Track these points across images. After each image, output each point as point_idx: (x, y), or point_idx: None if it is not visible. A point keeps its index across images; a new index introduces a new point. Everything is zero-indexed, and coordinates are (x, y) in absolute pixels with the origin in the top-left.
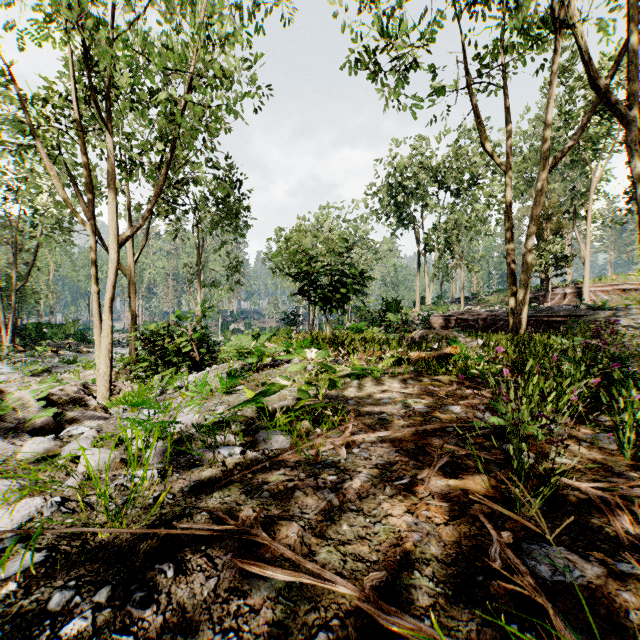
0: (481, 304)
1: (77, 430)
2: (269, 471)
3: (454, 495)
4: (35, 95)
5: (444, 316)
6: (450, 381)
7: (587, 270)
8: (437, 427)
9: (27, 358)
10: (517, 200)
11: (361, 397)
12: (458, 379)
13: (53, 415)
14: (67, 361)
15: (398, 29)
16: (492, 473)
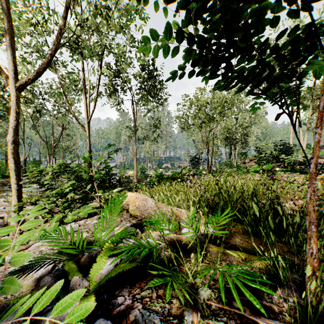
0: None
1: None
2: None
3: None
4: None
5: None
6: None
7: None
8: None
9: (53, 182)
10: None
11: None
12: None
13: None
14: None
15: None
16: None
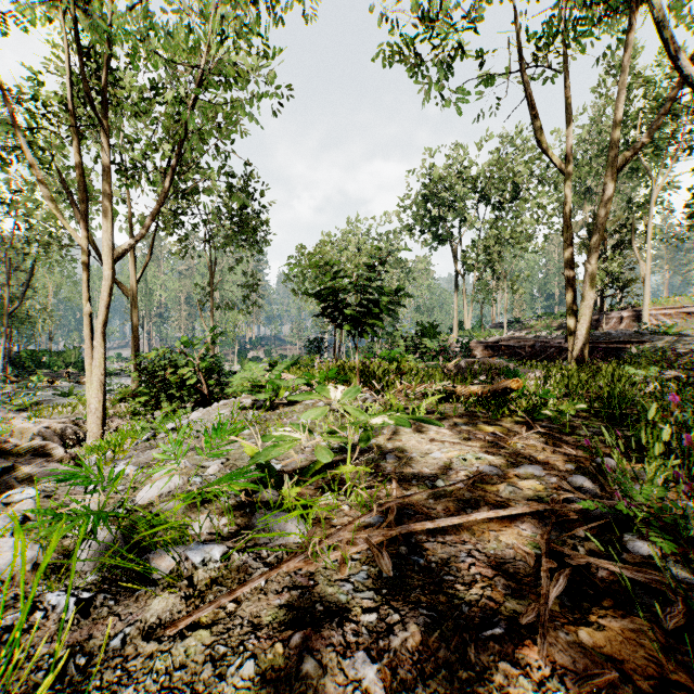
0: (525, 329)
1: (21, 494)
2: (264, 597)
3: (606, 681)
4: (18, 87)
5: (486, 343)
6: (513, 424)
7: (647, 291)
8: (528, 511)
9: (19, 390)
10: None
11: (402, 449)
12: (522, 421)
13: (0, 470)
14: (62, 393)
15: (437, 12)
16: (646, 611)
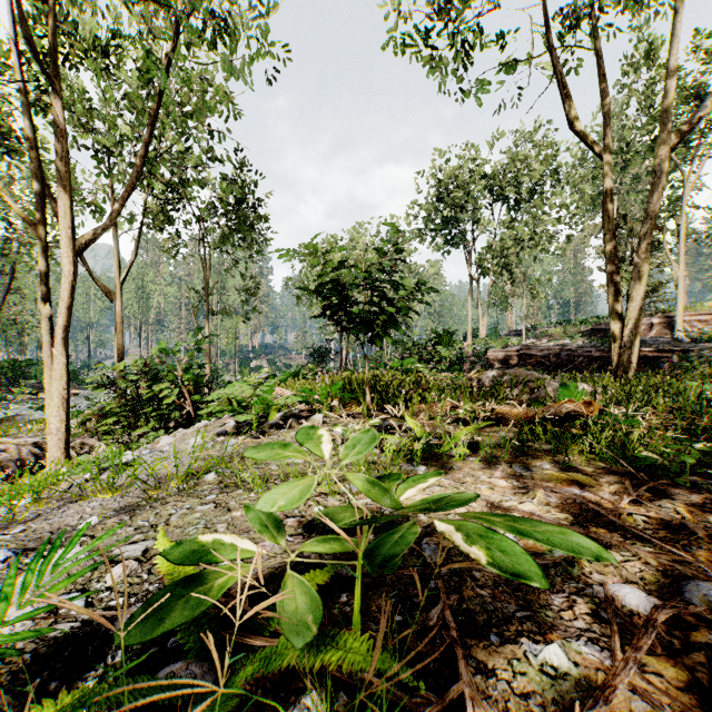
0: (544, 337)
1: None
2: None
3: None
4: None
5: (505, 351)
6: (594, 468)
7: (681, 295)
8: None
9: None
10: (582, 218)
11: None
12: (604, 462)
13: None
14: (40, 407)
15: None
16: None
